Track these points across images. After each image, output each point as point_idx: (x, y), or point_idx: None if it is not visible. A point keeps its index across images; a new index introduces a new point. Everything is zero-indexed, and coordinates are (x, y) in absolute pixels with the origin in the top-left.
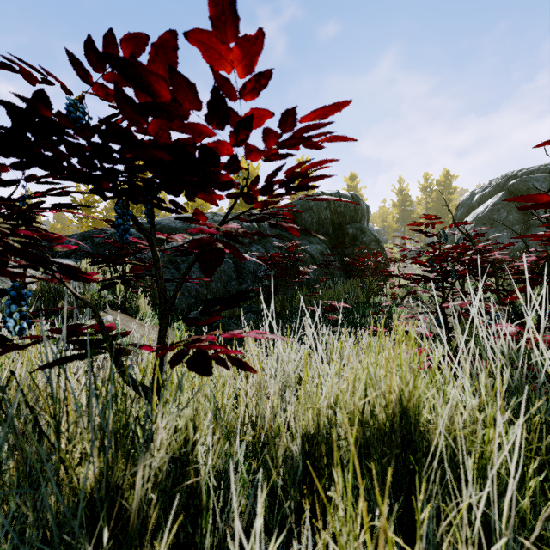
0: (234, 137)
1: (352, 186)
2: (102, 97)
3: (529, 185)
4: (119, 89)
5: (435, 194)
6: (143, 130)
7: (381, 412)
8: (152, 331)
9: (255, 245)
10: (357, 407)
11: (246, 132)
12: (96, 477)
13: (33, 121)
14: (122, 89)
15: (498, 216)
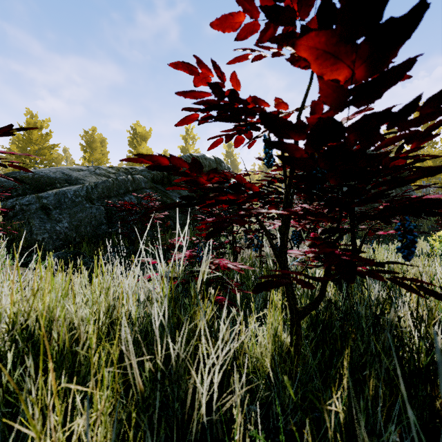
0: None
1: (229, 152)
2: None
3: None
4: None
5: None
6: None
7: None
8: None
9: (129, 195)
10: None
11: None
12: None
13: None
14: None
15: None
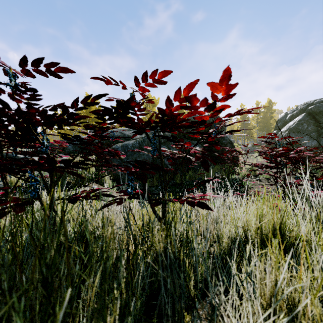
0: (211, 114)
1: None
2: (141, 91)
3: (321, 109)
4: (168, 97)
5: (262, 114)
6: (148, 101)
7: (266, 229)
8: (116, 193)
9: (162, 145)
10: (258, 226)
11: (217, 113)
12: (162, 250)
13: (123, 106)
14: (169, 97)
15: (301, 127)
